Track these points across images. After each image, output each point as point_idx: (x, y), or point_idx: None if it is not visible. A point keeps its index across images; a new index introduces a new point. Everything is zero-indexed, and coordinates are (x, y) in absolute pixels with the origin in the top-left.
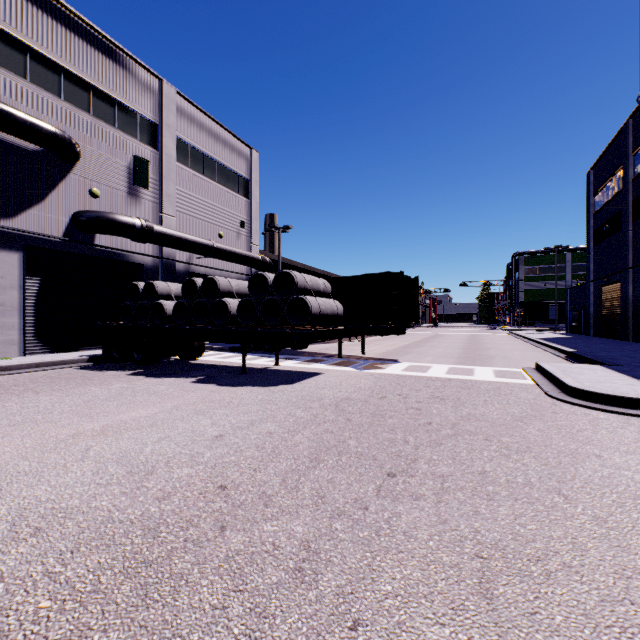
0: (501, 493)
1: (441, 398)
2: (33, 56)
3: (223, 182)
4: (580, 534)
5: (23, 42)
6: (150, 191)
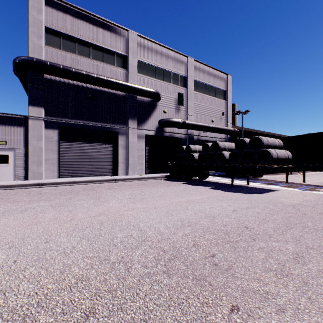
0: None
1: None
2: (147, 66)
3: (213, 95)
4: None
5: (145, 62)
6: (183, 106)
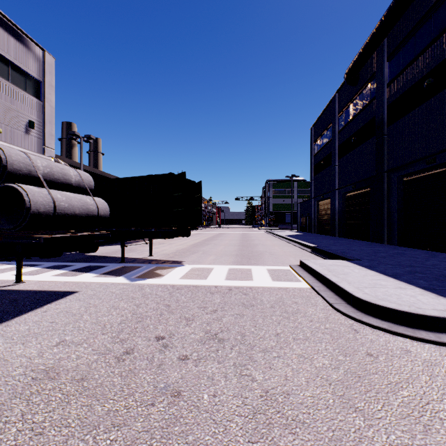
0: None
1: (219, 338)
2: None
3: (2, 73)
4: None
5: None
6: None
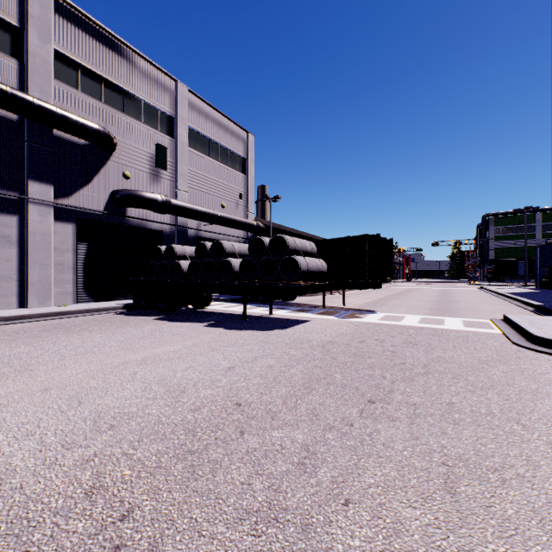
0: (465, 420)
1: (414, 343)
2: (82, 71)
3: (225, 161)
4: (534, 454)
5: (76, 61)
6: (168, 172)
